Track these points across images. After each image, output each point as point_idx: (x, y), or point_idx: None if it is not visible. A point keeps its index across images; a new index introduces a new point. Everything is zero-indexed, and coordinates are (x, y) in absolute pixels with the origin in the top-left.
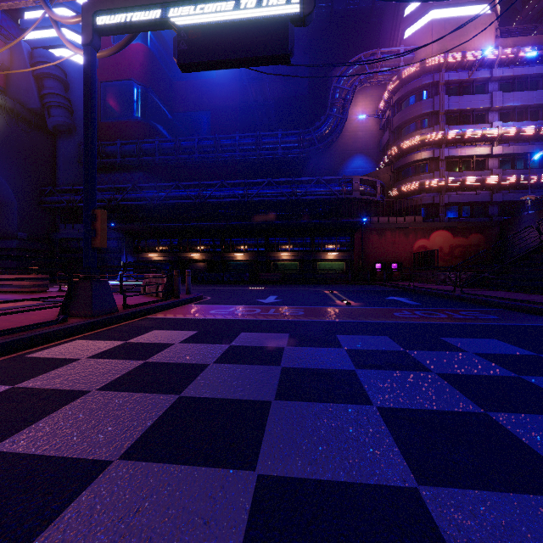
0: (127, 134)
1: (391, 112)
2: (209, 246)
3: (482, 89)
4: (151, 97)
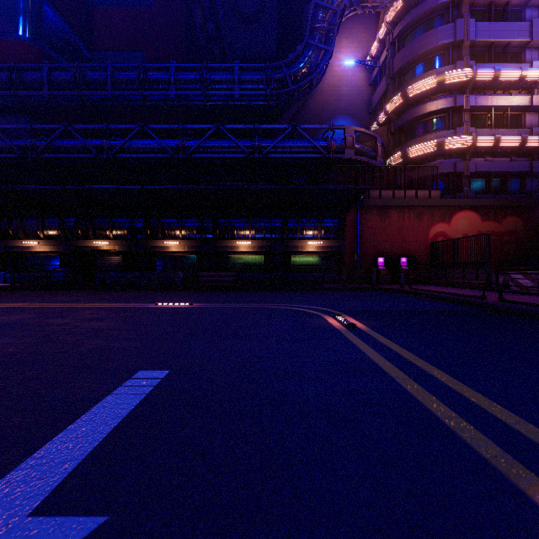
0: (4, 60)
1: (390, 51)
2: (125, 230)
3: (516, 18)
4: (48, 12)
